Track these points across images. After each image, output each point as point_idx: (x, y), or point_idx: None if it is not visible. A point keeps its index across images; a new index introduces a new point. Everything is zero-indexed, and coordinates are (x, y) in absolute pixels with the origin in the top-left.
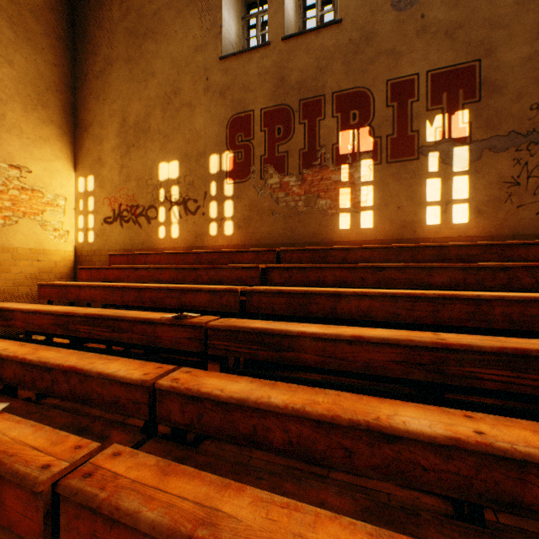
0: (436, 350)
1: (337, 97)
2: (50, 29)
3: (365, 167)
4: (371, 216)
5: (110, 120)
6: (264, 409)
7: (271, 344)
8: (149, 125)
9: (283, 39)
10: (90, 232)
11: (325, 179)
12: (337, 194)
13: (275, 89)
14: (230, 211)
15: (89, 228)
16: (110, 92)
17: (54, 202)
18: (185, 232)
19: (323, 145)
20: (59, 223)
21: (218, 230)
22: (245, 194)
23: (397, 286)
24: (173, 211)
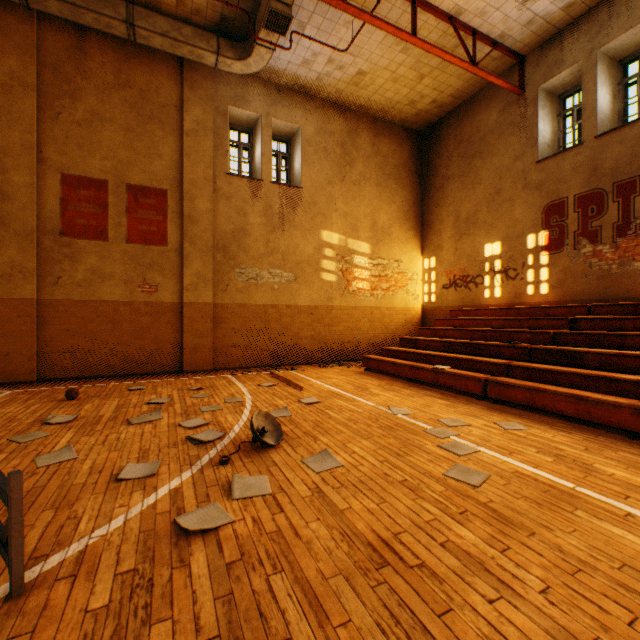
0: None
1: None
2: (410, 170)
3: None
4: None
5: (446, 218)
6: (559, 372)
7: (568, 357)
8: (476, 218)
9: (595, 138)
10: (432, 295)
11: (639, 245)
12: None
13: (588, 178)
14: (544, 276)
15: (431, 292)
16: (446, 199)
17: (411, 278)
18: (505, 293)
19: (637, 217)
20: (414, 290)
21: (534, 290)
22: (558, 262)
23: None
24: (495, 278)
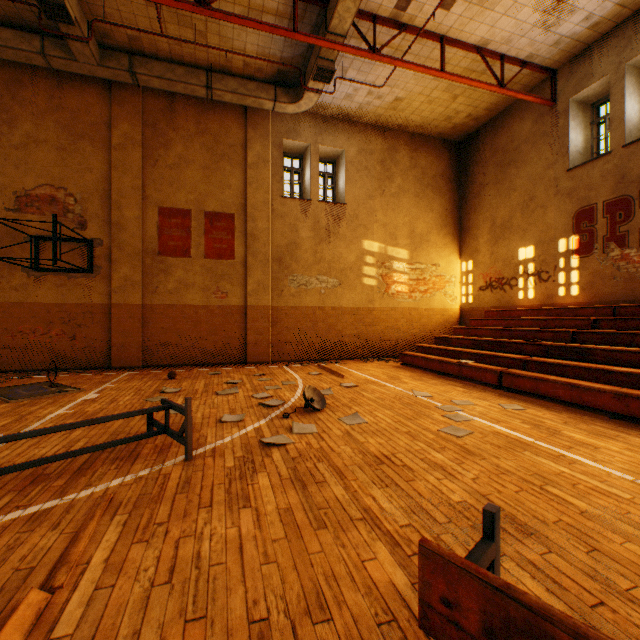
0: None
1: None
2: (448, 179)
3: None
4: None
5: (483, 223)
6: (565, 366)
7: (579, 353)
8: (511, 223)
9: (622, 147)
10: (469, 296)
11: None
12: None
13: (615, 185)
14: (575, 278)
15: (469, 294)
16: (483, 206)
17: (449, 280)
18: (538, 294)
19: None
20: (451, 292)
21: (565, 292)
22: (588, 265)
23: None
24: (528, 280)
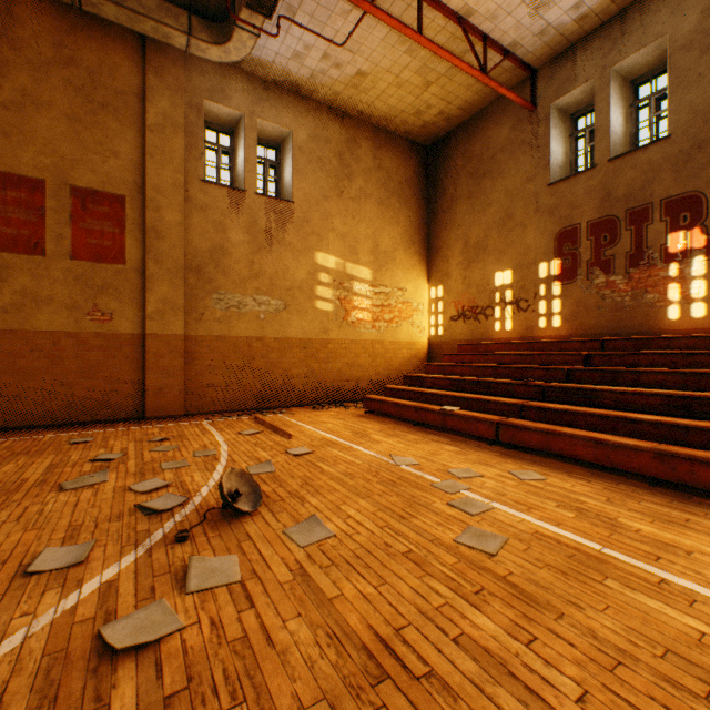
0: (685, 398)
1: (665, 203)
2: (415, 188)
3: (696, 263)
4: (703, 307)
5: (455, 243)
6: (575, 413)
7: (583, 395)
8: (486, 244)
9: (608, 161)
10: (439, 327)
11: (652, 276)
12: (665, 289)
13: (601, 204)
14: (557, 308)
15: (438, 325)
16: (455, 222)
17: (417, 308)
18: (517, 326)
19: (650, 246)
20: (419, 322)
21: (546, 323)
22: (571, 293)
23: (705, 368)
24: (506, 310)
